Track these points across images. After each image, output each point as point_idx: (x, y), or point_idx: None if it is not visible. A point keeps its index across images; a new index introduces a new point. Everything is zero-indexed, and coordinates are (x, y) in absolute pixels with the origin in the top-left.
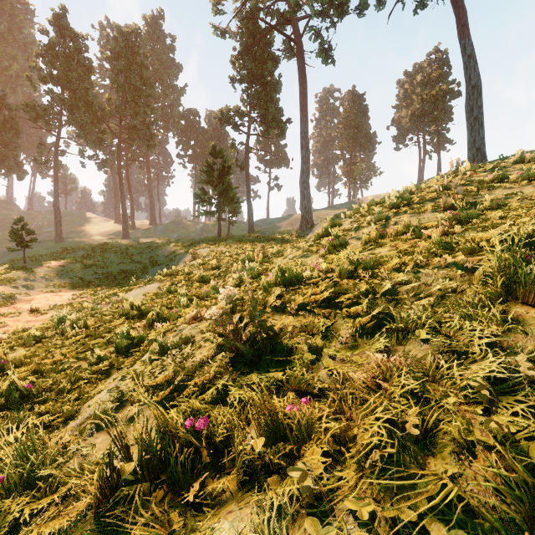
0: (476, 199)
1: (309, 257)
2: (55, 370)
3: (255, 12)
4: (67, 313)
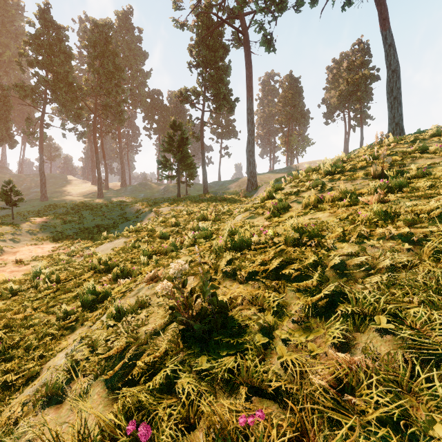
0: (402, 168)
1: (256, 219)
2: (25, 325)
3: (209, 8)
4: (44, 266)
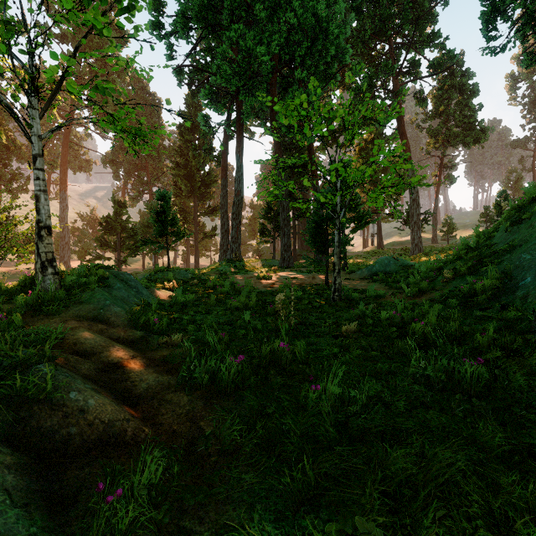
0: None
1: None
2: None
3: None
4: None
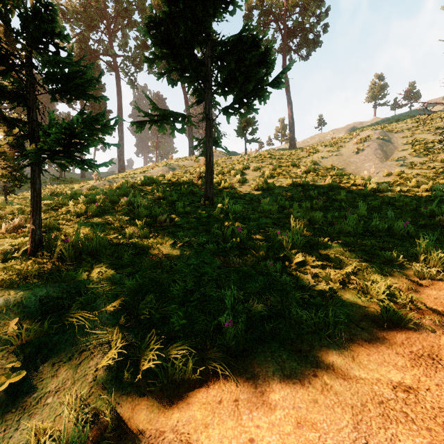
0: None
1: None
2: None
3: (87, 38)
4: None
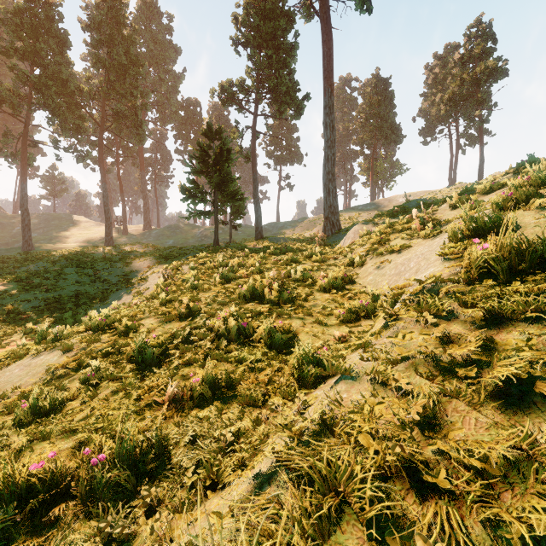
0: None
1: None
2: None
3: None
4: None
